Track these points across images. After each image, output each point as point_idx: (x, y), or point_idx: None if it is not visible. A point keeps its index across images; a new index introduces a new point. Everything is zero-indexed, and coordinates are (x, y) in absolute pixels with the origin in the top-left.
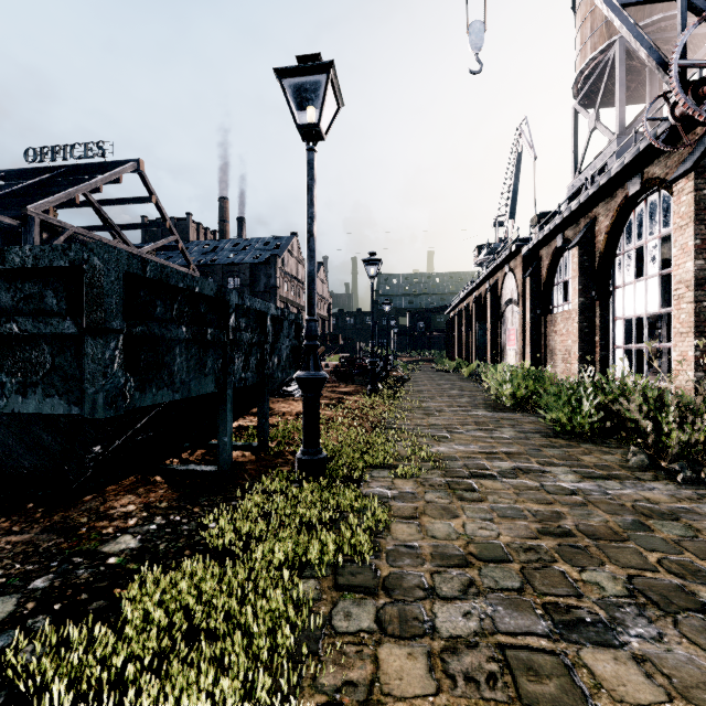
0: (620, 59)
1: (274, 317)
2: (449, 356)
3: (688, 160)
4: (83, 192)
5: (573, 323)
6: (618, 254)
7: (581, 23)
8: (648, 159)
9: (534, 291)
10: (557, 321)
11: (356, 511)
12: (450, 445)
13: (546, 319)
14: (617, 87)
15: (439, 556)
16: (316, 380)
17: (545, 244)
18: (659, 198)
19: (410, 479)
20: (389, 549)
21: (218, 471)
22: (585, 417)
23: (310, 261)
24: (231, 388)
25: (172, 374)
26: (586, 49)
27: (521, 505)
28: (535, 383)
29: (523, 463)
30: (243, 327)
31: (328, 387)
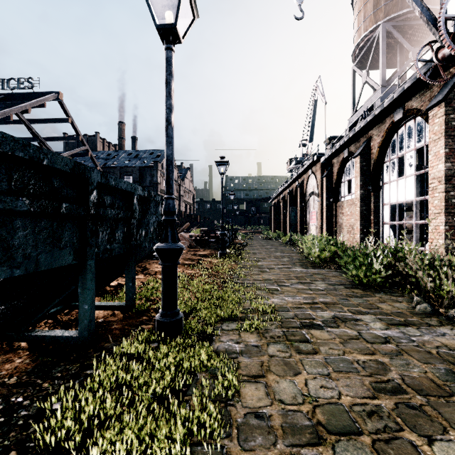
0: (383, 36)
1: (141, 197)
2: (272, 229)
3: (440, 94)
4: (15, 112)
5: (356, 207)
6: (386, 161)
7: (358, 13)
8: (408, 96)
9: (328, 187)
10: (344, 206)
11: (208, 370)
12: (281, 296)
13: (336, 205)
14: (381, 55)
15: (290, 429)
16: (173, 250)
17: (336, 155)
18: (414, 123)
19: (254, 331)
20: (240, 422)
21: (80, 337)
22: (376, 273)
23: (168, 146)
24: (92, 259)
25: (10, 249)
26: (361, 30)
27: (349, 357)
28: (335, 248)
29: (339, 312)
30: (108, 203)
31: (191, 251)
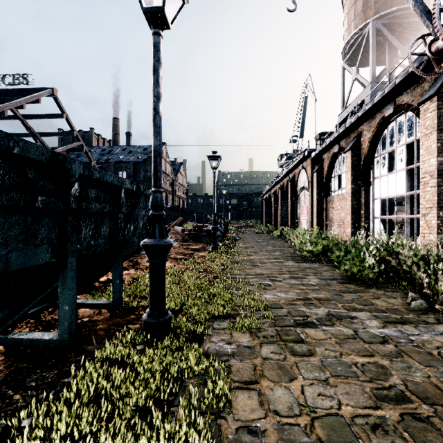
0: (372, 34)
1: (130, 191)
2: (263, 223)
3: (431, 89)
4: (10, 107)
5: (346, 202)
6: (376, 156)
7: (348, 11)
8: (399, 91)
9: (319, 181)
10: (334, 201)
11: (198, 375)
12: (274, 292)
13: (327, 199)
14: (370, 52)
15: None
16: (160, 247)
17: (326, 151)
18: (405, 118)
19: (246, 330)
20: (231, 439)
21: (59, 340)
22: (369, 268)
23: (156, 137)
24: (74, 256)
25: None
26: (350, 27)
27: (347, 359)
28: (326, 242)
29: (333, 309)
30: (92, 197)
31: (183, 245)
